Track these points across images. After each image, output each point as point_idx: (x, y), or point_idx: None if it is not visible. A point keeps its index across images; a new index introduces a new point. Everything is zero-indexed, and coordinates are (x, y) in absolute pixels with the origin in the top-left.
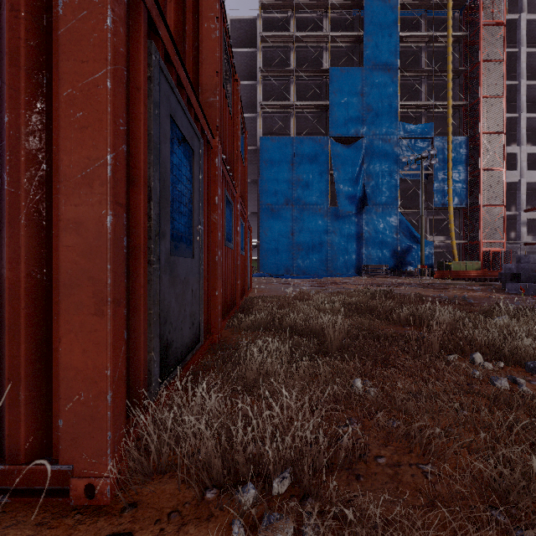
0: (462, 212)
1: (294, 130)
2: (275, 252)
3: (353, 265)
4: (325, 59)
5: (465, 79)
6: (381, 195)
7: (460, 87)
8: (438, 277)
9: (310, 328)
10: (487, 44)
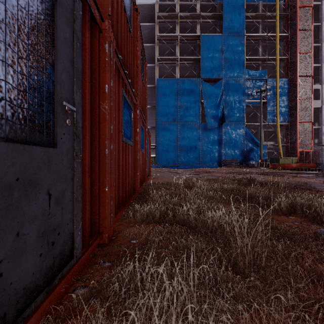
0: (285, 126)
1: (178, 74)
2: (167, 152)
3: (215, 160)
4: (198, 29)
5: (287, 42)
6: (234, 115)
7: (283, 47)
8: (271, 168)
9: (205, 224)
10: (301, 19)
